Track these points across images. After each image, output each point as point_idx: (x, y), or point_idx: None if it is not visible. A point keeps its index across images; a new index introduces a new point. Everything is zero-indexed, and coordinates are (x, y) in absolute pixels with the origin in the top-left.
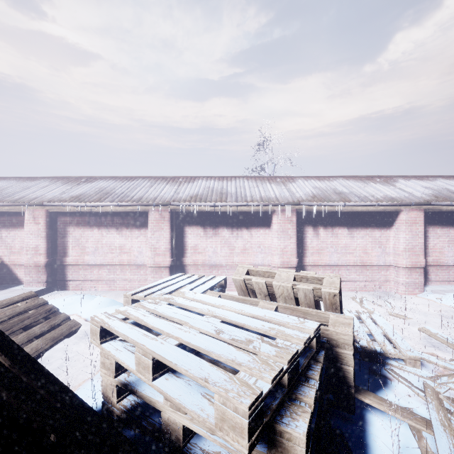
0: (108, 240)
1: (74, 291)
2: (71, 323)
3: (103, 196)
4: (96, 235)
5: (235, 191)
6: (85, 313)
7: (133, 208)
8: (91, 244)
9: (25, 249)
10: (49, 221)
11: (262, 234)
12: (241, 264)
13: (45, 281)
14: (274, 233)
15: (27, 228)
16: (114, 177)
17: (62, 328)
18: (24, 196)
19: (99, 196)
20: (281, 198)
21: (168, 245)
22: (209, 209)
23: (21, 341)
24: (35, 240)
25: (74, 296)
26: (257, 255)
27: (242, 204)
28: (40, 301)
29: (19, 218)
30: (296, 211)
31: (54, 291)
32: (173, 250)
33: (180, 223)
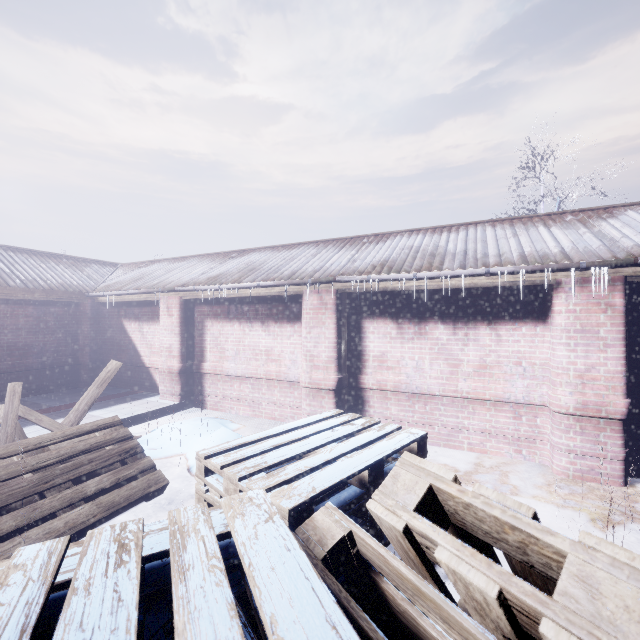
0: (251, 339)
1: (212, 410)
2: (152, 478)
3: (246, 273)
4: (237, 332)
5: (462, 249)
6: (194, 455)
7: (281, 289)
8: (231, 345)
9: (160, 349)
10: (183, 312)
11: (524, 336)
12: (474, 396)
13: (178, 393)
14: (558, 335)
15: (161, 322)
16: (271, 247)
17: (133, 486)
18: (163, 280)
19: (242, 274)
20: (577, 252)
21: (332, 352)
22: (405, 286)
23: (57, 505)
24: (169, 337)
25: (195, 423)
26: (512, 380)
27: (474, 272)
28: (120, 434)
29: (158, 309)
30: (623, 280)
31: (190, 407)
32: (341, 361)
33: (355, 313)
